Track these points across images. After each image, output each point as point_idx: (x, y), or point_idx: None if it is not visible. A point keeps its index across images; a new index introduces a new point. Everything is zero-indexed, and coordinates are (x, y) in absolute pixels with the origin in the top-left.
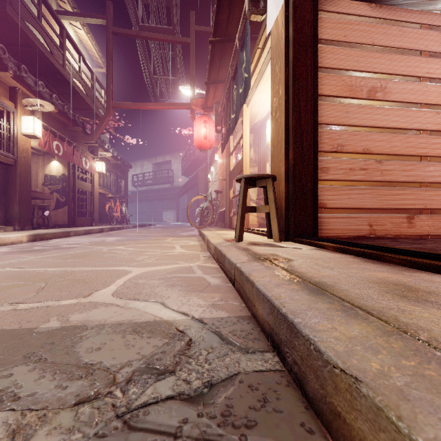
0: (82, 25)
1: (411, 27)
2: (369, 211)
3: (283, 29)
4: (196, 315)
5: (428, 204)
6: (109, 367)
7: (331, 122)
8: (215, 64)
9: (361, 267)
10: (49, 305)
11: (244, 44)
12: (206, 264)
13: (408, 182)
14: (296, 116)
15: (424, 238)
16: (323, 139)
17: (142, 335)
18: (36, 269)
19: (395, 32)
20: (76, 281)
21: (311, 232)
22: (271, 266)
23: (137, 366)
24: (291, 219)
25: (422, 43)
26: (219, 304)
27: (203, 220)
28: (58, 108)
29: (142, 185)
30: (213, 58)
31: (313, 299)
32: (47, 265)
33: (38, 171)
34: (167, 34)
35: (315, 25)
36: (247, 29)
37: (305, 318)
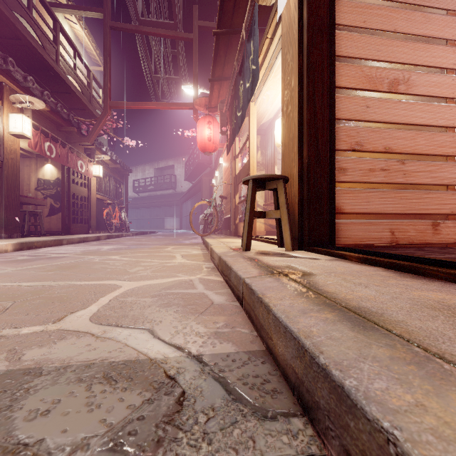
0: (78, 19)
1: (437, 14)
2: (391, 216)
3: (296, 12)
4: (193, 349)
5: (455, 209)
6: (51, 452)
7: (349, 117)
8: (219, 59)
9: (402, 284)
10: (4, 335)
11: (251, 33)
12: (209, 276)
13: (433, 185)
14: (311, 110)
15: (451, 246)
16: (340, 136)
17: (115, 386)
18: (9, 283)
19: (419, 19)
20: (50, 299)
21: (327, 240)
22: (288, 282)
23: (96, 450)
24: (304, 225)
25: (448, 31)
26: (224, 332)
27: (207, 228)
28: (50, 106)
29: (144, 191)
30: (217, 53)
31: (361, 338)
32: (24, 279)
33: (30, 175)
34: (169, 29)
35: (332, 8)
36: (254, 17)
37: (362, 379)
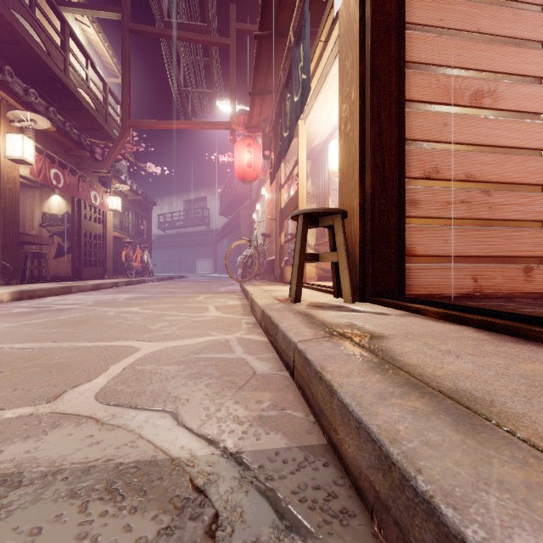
0: (91, 21)
1: (529, 10)
2: (473, 260)
3: (357, 7)
4: (230, 443)
5: None
6: None
7: (422, 137)
8: (262, 68)
9: (504, 352)
10: None
11: (301, 36)
12: (249, 335)
13: (525, 221)
14: (375, 128)
15: None
16: (411, 161)
17: (121, 504)
18: None
19: (508, 16)
20: (48, 368)
21: (395, 289)
22: (354, 349)
23: None
24: (368, 271)
25: None
26: (270, 416)
27: (247, 272)
28: (57, 126)
29: (171, 228)
30: (259, 60)
31: (472, 445)
32: (18, 338)
33: (34, 209)
34: (201, 33)
35: (401, 2)
36: (305, 15)
37: (491, 526)
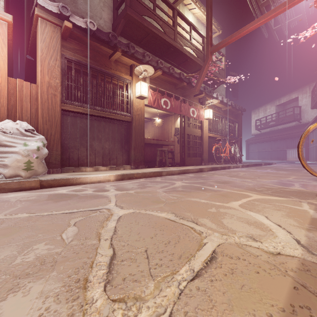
0: (194, 2)
1: None
2: None
3: None
4: None
5: None
6: None
7: None
8: None
9: None
10: None
11: None
12: None
13: None
14: None
15: None
16: None
17: None
18: None
19: None
20: None
21: None
22: None
23: None
24: None
25: None
26: None
27: None
28: (165, 71)
29: (265, 127)
30: None
31: None
32: None
33: (172, 127)
34: None
35: None
36: None
37: None
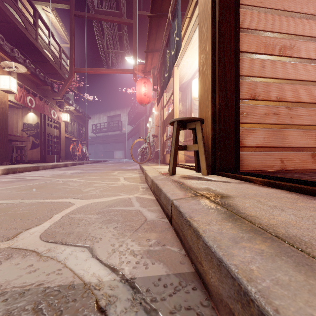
0: (51, 10)
1: None
2: (281, 149)
3: None
4: (126, 271)
5: None
6: None
7: (250, 74)
8: (152, 36)
9: (312, 207)
10: None
11: (175, 14)
12: (144, 195)
13: (312, 125)
14: (221, 68)
15: None
16: (243, 88)
17: None
18: None
19: (302, 0)
20: (13, 216)
21: (233, 167)
22: (211, 205)
23: None
24: (216, 156)
25: None
26: (155, 250)
27: (143, 158)
28: (31, 71)
29: (99, 132)
30: (150, 31)
31: (315, 285)
32: (0, 197)
33: (18, 120)
34: (116, 16)
35: None
36: (178, 1)
37: None
